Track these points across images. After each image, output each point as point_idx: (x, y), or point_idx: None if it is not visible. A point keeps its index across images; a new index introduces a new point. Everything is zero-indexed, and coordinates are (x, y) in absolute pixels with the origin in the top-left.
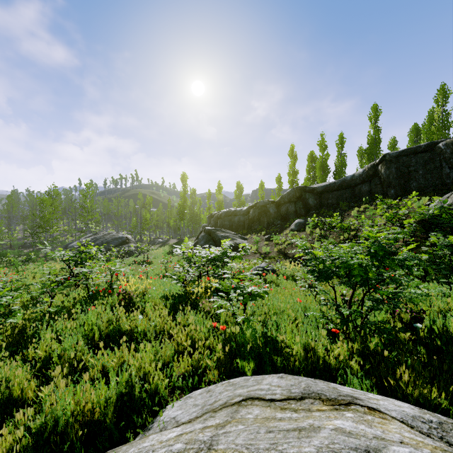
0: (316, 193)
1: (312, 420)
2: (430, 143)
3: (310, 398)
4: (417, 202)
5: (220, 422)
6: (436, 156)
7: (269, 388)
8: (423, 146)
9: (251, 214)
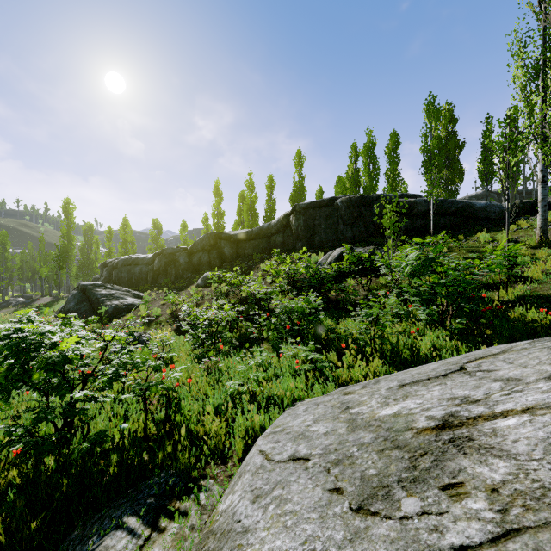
0: (234, 241)
1: None
2: (332, 198)
3: None
4: (313, 257)
5: None
6: (335, 212)
7: None
8: (326, 200)
9: (156, 263)
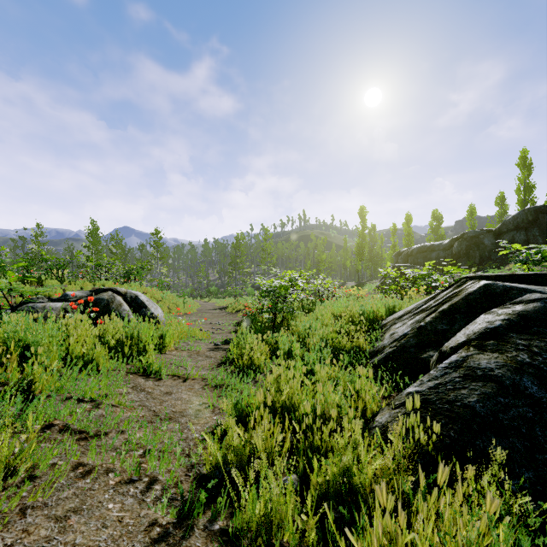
0: None
1: None
2: None
3: None
4: None
5: None
6: None
7: None
8: None
9: (455, 247)
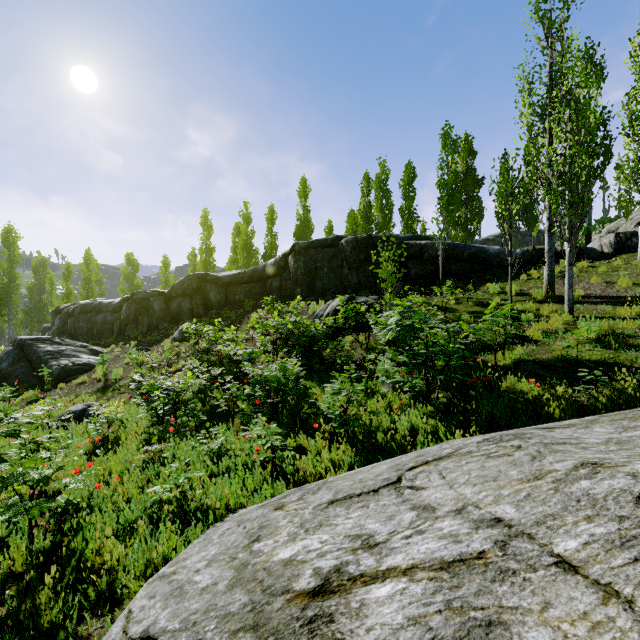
0: (222, 285)
1: None
2: (336, 237)
3: None
4: (312, 307)
5: None
6: (339, 253)
7: None
8: (330, 239)
9: (124, 310)
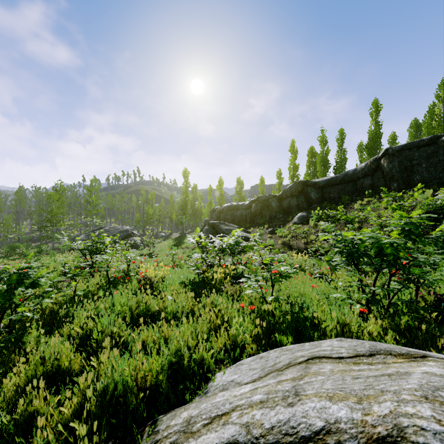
0: (318, 187)
1: (394, 368)
2: (433, 136)
3: (380, 354)
4: (421, 195)
5: (295, 376)
6: (439, 150)
7: (332, 349)
8: (426, 139)
9: (253, 208)
